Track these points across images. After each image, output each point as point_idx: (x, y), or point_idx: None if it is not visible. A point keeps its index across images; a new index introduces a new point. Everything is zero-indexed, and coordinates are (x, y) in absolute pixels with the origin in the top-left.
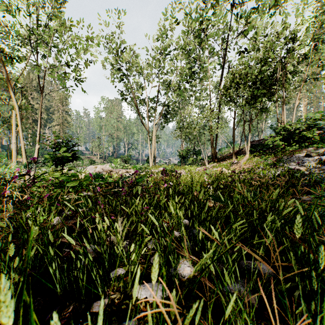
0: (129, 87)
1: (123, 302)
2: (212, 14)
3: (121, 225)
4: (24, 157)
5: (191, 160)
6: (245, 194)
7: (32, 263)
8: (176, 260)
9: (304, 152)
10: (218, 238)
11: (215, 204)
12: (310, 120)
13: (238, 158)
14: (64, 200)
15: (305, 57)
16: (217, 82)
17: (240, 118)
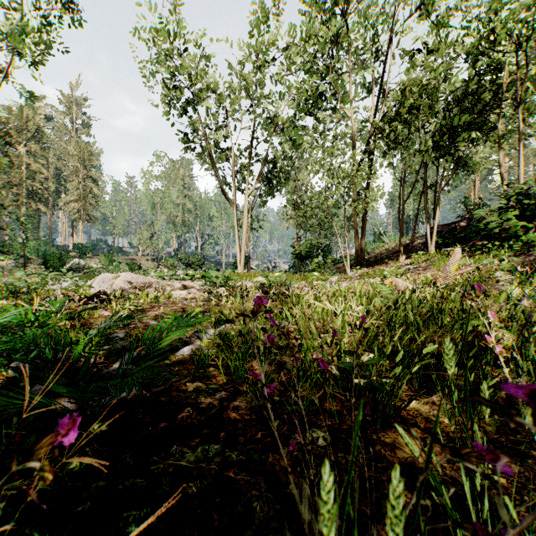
0: (197, 120)
1: None
2: None
3: None
4: None
5: (316, 263)
6: None
7: None
8: None
9: None
10: None
11: None
12: None
13: (414, 259)
14: None
15: None
16: (359, 124)
17: (417, 179)
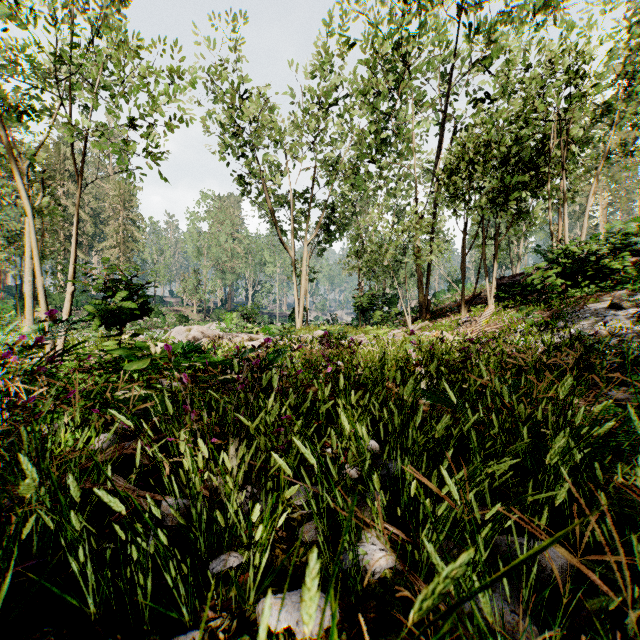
0: (255, 170)
1: (237, 639)
2: (419, 26)
3: (236, 455)
4: (43, 310)
5: (379, 315)
6: (495, 388)
7: (41, 540)
8: (354, 532)
9: (606, 299)
10: (454, 495)
11: (432, 409)
12: (616, 236)
13: (473, 312)
14: (118, 399)
15: (607, 110)
16: (429, 161)
17: (477, 232)
